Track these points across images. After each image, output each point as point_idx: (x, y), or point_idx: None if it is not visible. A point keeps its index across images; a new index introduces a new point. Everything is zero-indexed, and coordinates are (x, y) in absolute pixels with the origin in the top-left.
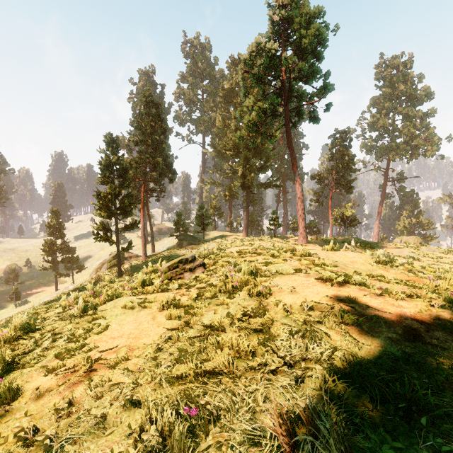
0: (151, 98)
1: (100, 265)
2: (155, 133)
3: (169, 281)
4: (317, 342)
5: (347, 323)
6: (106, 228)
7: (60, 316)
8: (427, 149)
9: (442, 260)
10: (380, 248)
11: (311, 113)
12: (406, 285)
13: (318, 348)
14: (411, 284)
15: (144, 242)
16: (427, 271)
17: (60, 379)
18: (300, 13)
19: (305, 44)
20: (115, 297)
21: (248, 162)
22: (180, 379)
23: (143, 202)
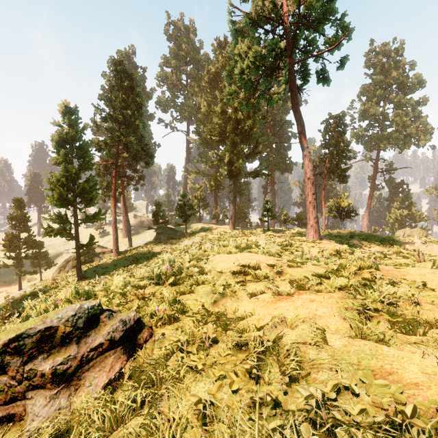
0: (124, 68)
1: (64, 263)
2: (128, 109)
3: None
4: None
5: None
6: (61, 219)
7: None
8: (420, 138)
9: None
10: (401, 243)
11: (319, 73)
12: None
13: None
14: None
15: (116, 236)
16: None
17: None
18: None
19: None
20: None
21: (236, 148)
22: None
23: (114, 190)
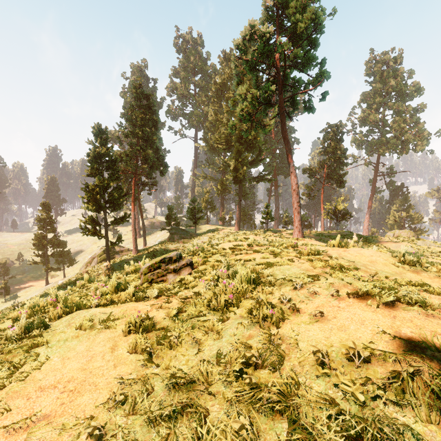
0: (142, 90)
1: (90, 260)
2: (146, 125)
3: (149, 284)
4: None
5: None
6: (94, 221)
7: (1, 335)
8: (417, 144)
9: None
10: (376, 242)
11: (306, 103)
12: None
13: None
14: None
15: (135, 236)
16: None
17: None
18: None
19: (301, 28)
20: (74, 309)
21: (240, 156)
22: None
23: (134, 196)
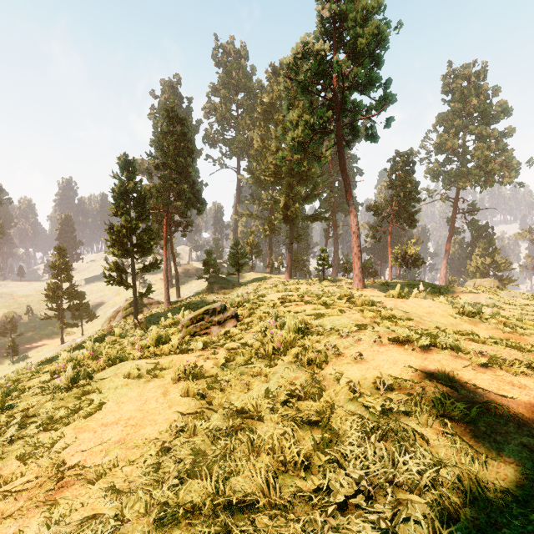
0: (176, 113)
1: (114, 314)
2: (180, 155)
3: (192, 337)
4: (408, 451)
5: (452, 417)
6: (120, 269)
7: (44, 387)
8: (504, 175)
9: (527, 307)
10: (451, 293)
11: (368, 130)
12: (508, 347)
13: (413, 465)
14: (515, 345)
15: (167, 286)
16: (526, 325)
17: (9, 502)
18: (355, 7)
19: (361, 45)
20: (117, 361)
21: (292, 190)
22: (190, 512)
23: (165, 238)
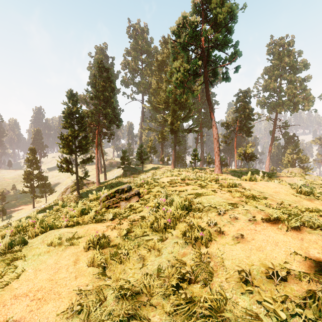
0: (103, 65)
1: (65, 190)
2: (106, 91)
3: (106, 209)
4: None
5: None
6: (68, 162)
7: None
8: (305, 105)
9: None
10: (276, 177)
11: (223, 74)
12: None
13: None
14: None
15: (98, 172)
16: None
17: None
18: None
19: (220, 19)
20: (48, 229)
21: (175, 113)
22: None
23: (97, 143)
